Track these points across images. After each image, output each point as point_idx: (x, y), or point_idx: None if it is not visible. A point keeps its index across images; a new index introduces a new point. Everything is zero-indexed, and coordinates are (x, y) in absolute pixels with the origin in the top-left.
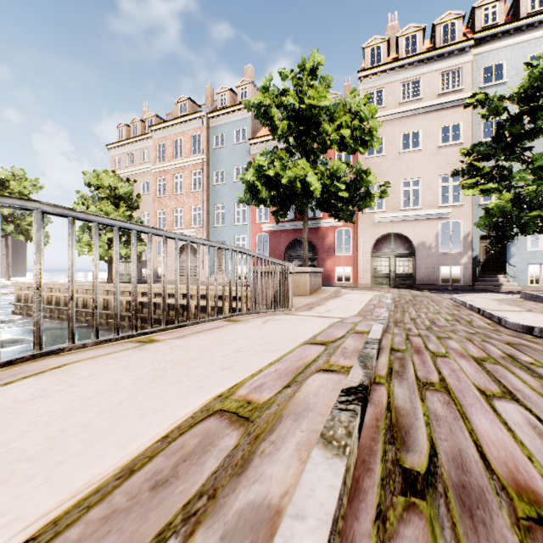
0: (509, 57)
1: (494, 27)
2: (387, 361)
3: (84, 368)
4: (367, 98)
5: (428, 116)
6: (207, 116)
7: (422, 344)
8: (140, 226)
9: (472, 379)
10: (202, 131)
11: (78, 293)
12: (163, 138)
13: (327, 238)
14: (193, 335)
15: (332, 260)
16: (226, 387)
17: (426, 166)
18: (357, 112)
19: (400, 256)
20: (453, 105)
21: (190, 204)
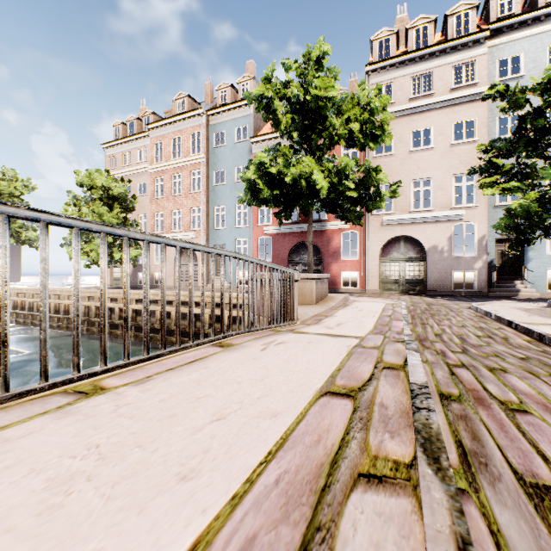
0: (526, 49)
1: (510, 17)
2: (447, 425)
3: None
4: (378, 89)
5: (440, 112)
6: (206, 114)
7: (477, 385)
8: (85, 221)
9: None
10: (201, 130)
11: (69, 300)
12: (160, 137)
13: (333, 242)
14: (162, 376)
15: (338, 265)
16: None
17: (438, 165)
18: (367, 104)
19: (410, 261)
20: (467, 100)
21: (189, 205)
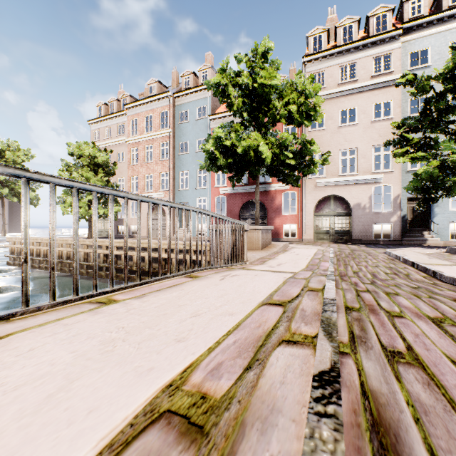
0: (433, 44)
1: (420, 18)
2: (345, 323)
3: (27, 340)
4: (312, 78)
5: (363, 95)
6: (173, 96)
7: (374, 302)
8: (100, 187)
9: (440, 347)
10: (169, 109)
11: (62, 247)
12: (136, 115)
13: (276, 200)
14: (153, 294)
15: (280, 219)
16: (179, 369)
17: (361, 138)
18: (303, 90)
19: (338, 215)
20: (384, 85)
21: (159, 170)
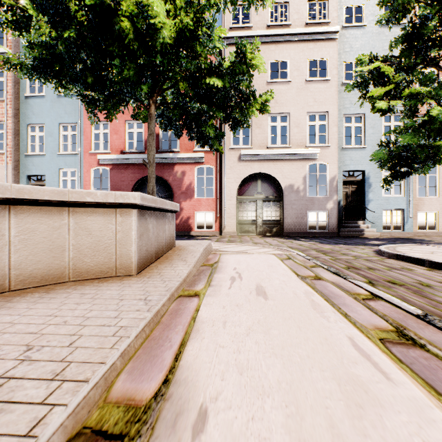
0: (367, 1)
1: None
2: None
3: None
4: None
5: (297, 46)
6: None
7: None
8: None
9: None
10: None
11: None
12: None
13: (186, 177)
14: None
15: (191, 204)
16: None
17: (294, 101)
18: None
19: (267, 200)
20: (320, 38)
21: None
